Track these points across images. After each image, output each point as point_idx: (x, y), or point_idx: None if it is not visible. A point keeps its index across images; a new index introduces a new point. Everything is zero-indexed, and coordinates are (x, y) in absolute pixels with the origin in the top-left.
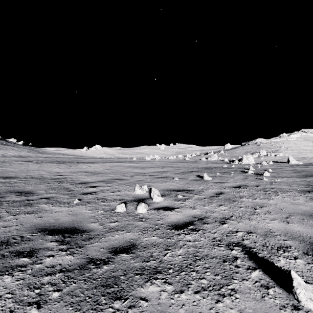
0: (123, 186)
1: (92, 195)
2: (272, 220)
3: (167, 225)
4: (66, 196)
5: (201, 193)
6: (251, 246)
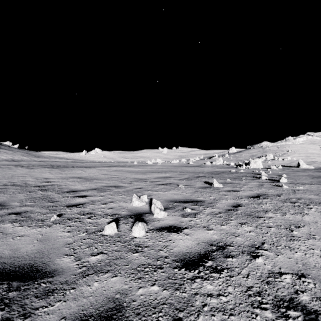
0: (118, 195)
1: (78, 209)
2: None
3: (174, 260)
4: (44, 210)
5: (214, 205)
6: (316, 309)
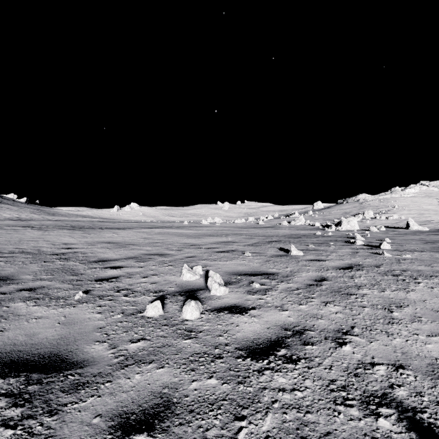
0: (164, 266)
1: (110, 283)
2: (430, 337)
3: (237, 348)
4: (65, 286)
5: (291, 279)
6: (415, 406)
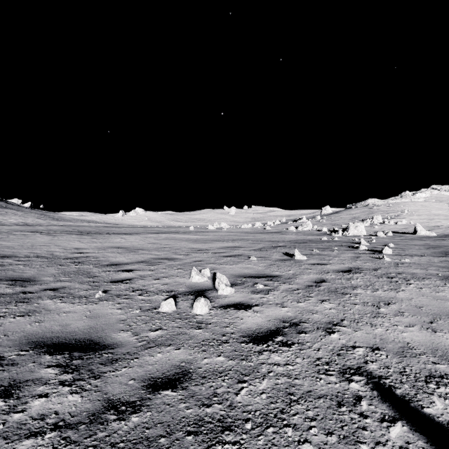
0: (173, 269)
1: (125, 285)
2: (408, 327)
3: (241, 336)
4: (84, 286)
5: (292, 281)
6: (381, 375)
